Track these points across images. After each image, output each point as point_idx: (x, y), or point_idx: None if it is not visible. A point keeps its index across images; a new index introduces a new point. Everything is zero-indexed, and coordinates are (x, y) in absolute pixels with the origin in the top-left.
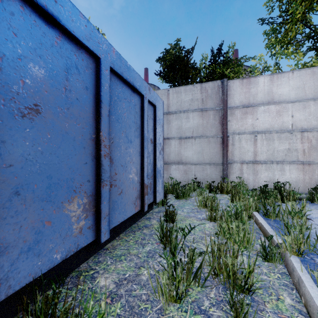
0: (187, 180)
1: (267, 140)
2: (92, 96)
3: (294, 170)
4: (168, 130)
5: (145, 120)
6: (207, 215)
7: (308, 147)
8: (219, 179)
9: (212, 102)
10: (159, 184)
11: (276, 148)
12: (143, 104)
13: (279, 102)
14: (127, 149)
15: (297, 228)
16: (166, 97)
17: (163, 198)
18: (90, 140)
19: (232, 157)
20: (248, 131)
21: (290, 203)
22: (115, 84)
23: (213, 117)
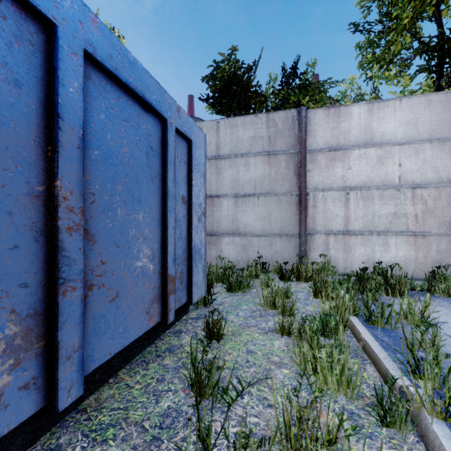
0: (246, 259)
1: (363, 200)
2: (36, 102)
3: (402, 245)
4: (218, 183)
5: (170, 164)
6: (277, 323)
7: (422, 210)
8: (295, 258)
9: (284, 141)
10: (197, 272)
11: (377, 212)
12: (165, 134)
13: (381, 143)
14: (132, 214)
15: (431, 355)
16: (214, 132)
17: (205, 293)
18: (28, 196)
19: (313, 225)
20: (336, 187)
21: (406, 300)
22: (101, 89)
23: (285, 164)
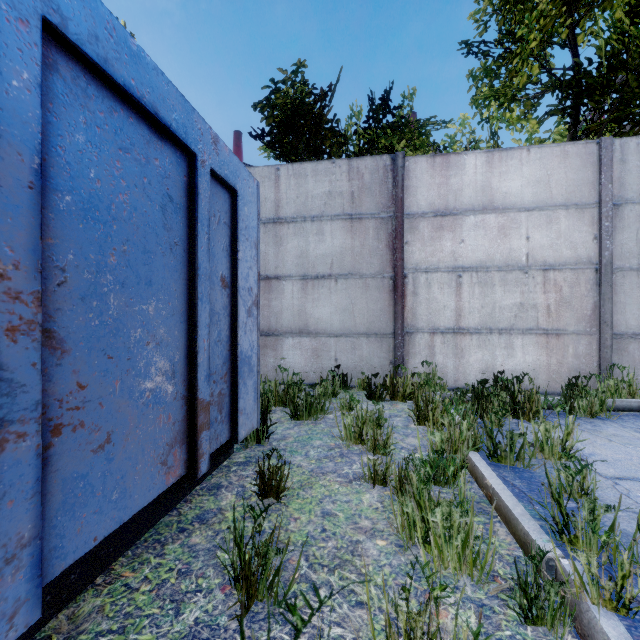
0: (319, 370)
1: (480, 285)
2: None
3: (531, 347)
4: (278, 259)
5: (202, 225)
6: (366, 466)
7: (556, 301)
8: (388, 367)
9: (372, 200)
10: (246, 393)
11: (498, 303)
12: (194, 177)
13: (504, 208)
14: (136, 304)
15: (586, 508)
16: (272, 183)
17: (258, 424)
18: None
19: (413, 320)
20: (444, 267)
21: (542, 426)
22: (78, 92)
23: (375, 233)
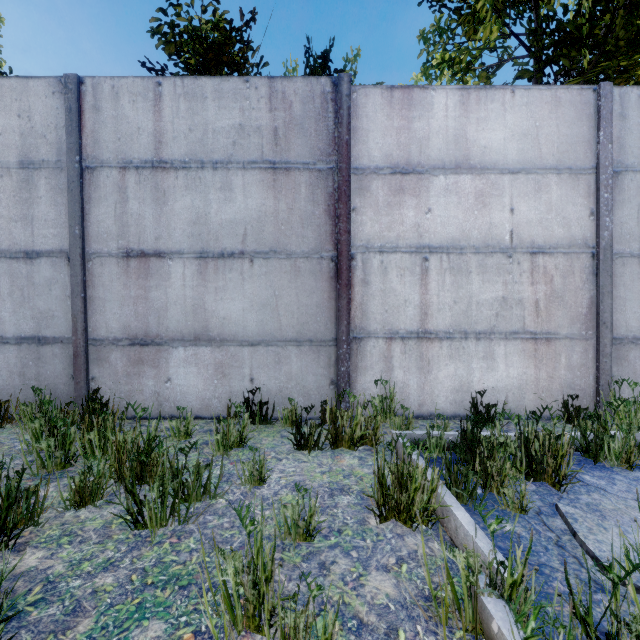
0: (225, 396)
1: (453, 272)
2: None
3: (516, 357)
4: (160, 225)
5: None
6: None
7: (546, 294)
8: (328, 388)
9: (305, 143)
10: None
11: (475, 297)
12: None
13: (482, 167)
14: None
15: None
16: (149, 105)
17: None
18: None
19: (363, 320)
20: (405, 245)
21: None
22: None
23: (308, 191)
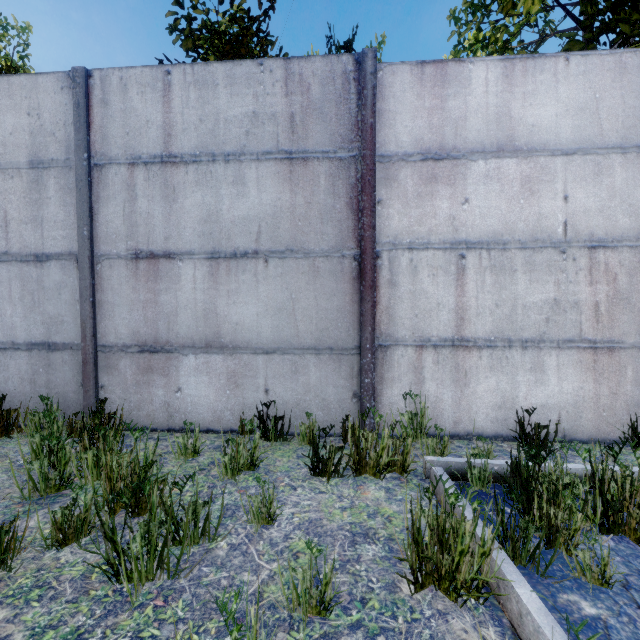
0: (238, 407)
1: (494, 271)
2: None
3: (570, 369)
4: (169, 224)
5: None
6: None
7: (608, 296)
8: (350, 401)
9: (325, 129)
10: None
11: (521, 299)
12: None
13: (530, 149)
14: None
15: None
16: (158, 96)
17: None
18: None
19: (389, 326)
20: (438, 241)
21: None
22: None
23: (328, 183)
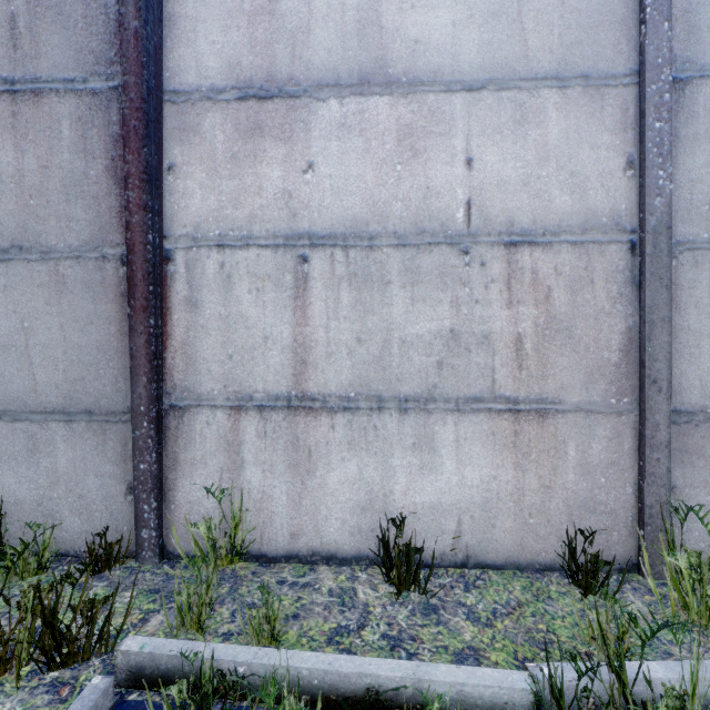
0: None
1: (355, 283)
2: None
3: (477, 446)
4: None
5: None
6: None
7: (536, 325)
8: (122, 499)
9: (66, 41)
10: None
11: (398, 330)
12: None
13: (411, 80)
14: None
15: None
16: None
17: None
18: None
19: (187, 374)
20: (266, 234)
21: None
22: None
23: (75, 133)
